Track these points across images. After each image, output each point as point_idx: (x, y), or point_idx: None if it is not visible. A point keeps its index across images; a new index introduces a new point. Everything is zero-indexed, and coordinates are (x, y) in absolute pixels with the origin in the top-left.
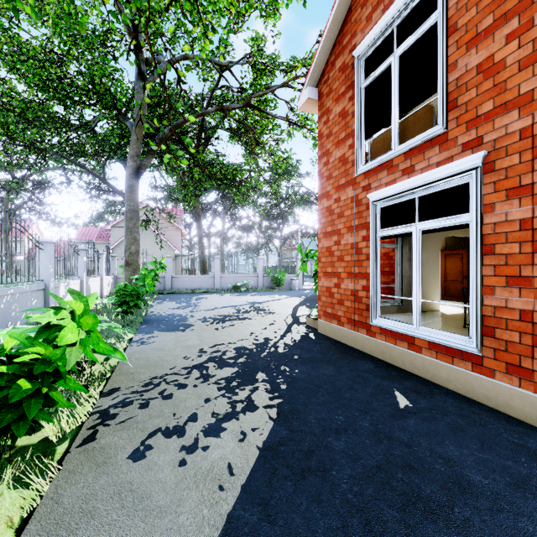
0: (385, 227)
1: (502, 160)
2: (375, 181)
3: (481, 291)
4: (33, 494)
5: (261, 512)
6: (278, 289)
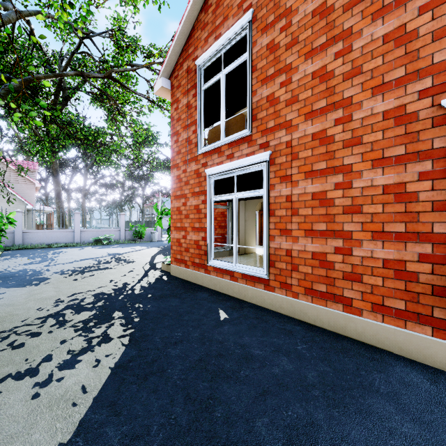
0: (217, 194)
1: (278, 158)
2: (210, 161)
3: (268, 239)
4: None
5: (109, 411)
6: (139, 241)
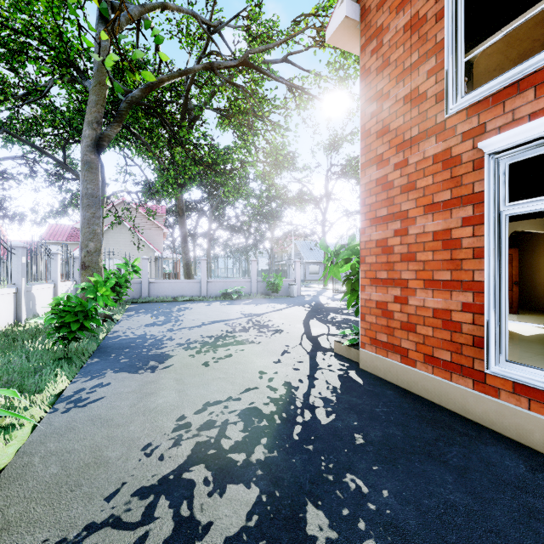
0: (516, 200)
1: None
2: (498, 116)
3: None
4: None
5: None
6: (274, 296)
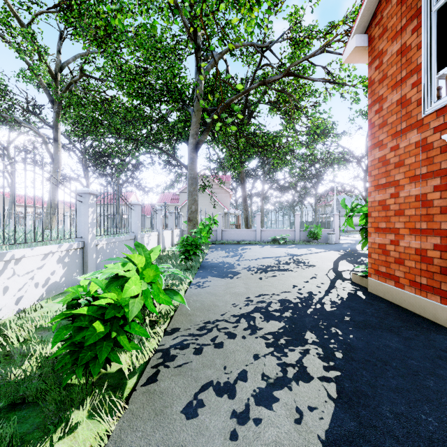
0: None
1: None
2: None
3: None
4: (101, 433)
5: None
6: (314, 243)
